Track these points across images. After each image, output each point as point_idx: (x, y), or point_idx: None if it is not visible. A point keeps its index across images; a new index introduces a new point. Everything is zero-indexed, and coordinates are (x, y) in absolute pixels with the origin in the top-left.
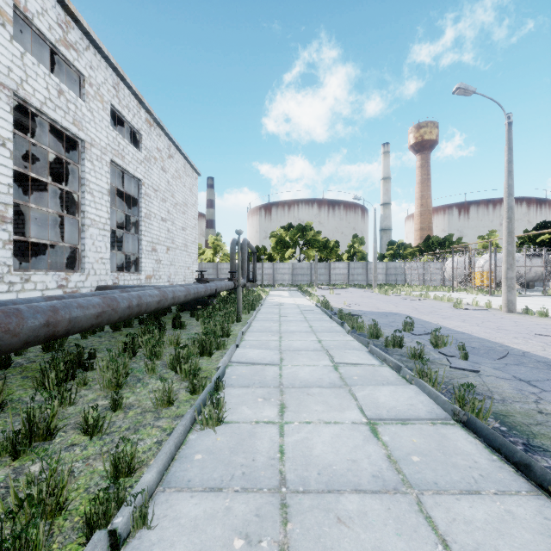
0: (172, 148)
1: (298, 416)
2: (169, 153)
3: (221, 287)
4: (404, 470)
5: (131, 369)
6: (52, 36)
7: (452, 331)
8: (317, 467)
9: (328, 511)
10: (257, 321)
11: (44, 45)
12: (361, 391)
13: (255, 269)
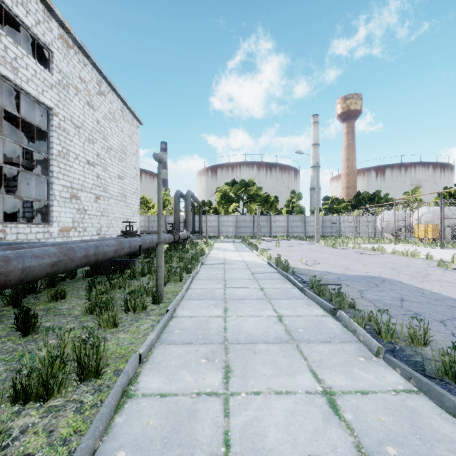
0: (104, 85)
1: None
2: (99, 89)
3: (152, 242)
4: None
5: None
6: None
7: None
8: None
9: None
10: (189, 300)
11: None
12: None
13: (201, 221)
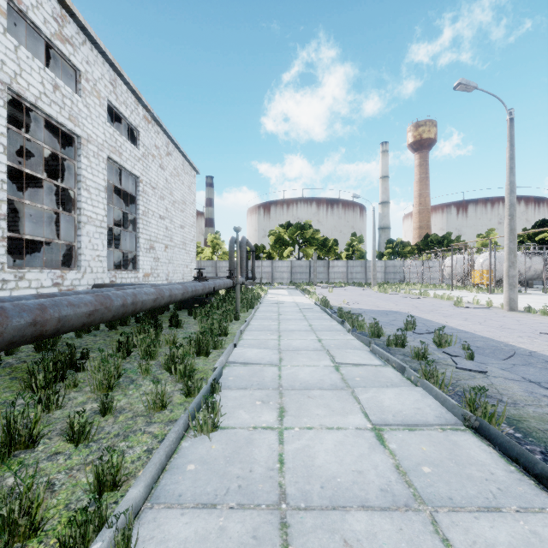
0: (170, 146)
1: (298, 421)
2: (167, 151)
3: (220, 286)
4: (414, 483)
5: (124, 370)
6: (47, 30)
7: (455, 330)
8: (320, 480)
9: (333, 532)
10: (256, 320)
11: (40, 40)
12: (364, 393)
13: (254, 267)
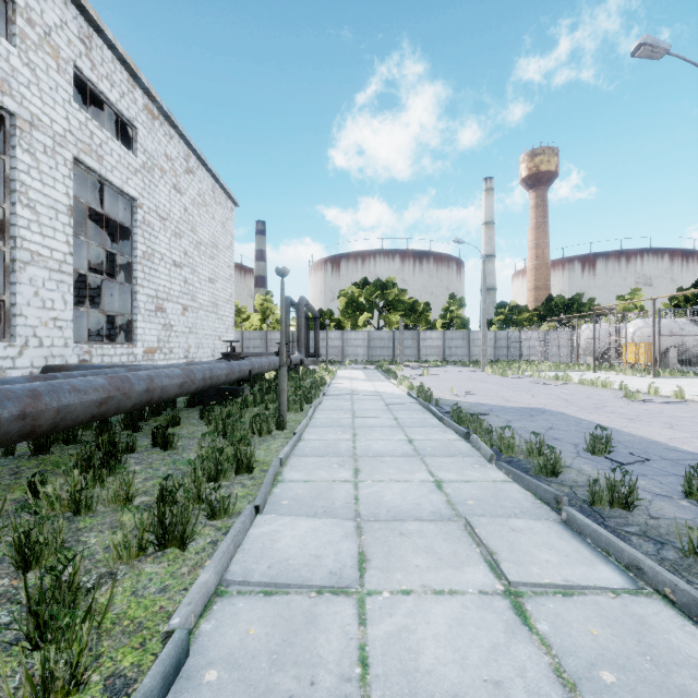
0: (192, 159)
1: None
2: (186, 166)
3: (261, 367)
4: None
5: None
6: None
7: (681, 453)
8: None
9: None
10: (314, 428)
11: None
12: None
13: (317, 339)
